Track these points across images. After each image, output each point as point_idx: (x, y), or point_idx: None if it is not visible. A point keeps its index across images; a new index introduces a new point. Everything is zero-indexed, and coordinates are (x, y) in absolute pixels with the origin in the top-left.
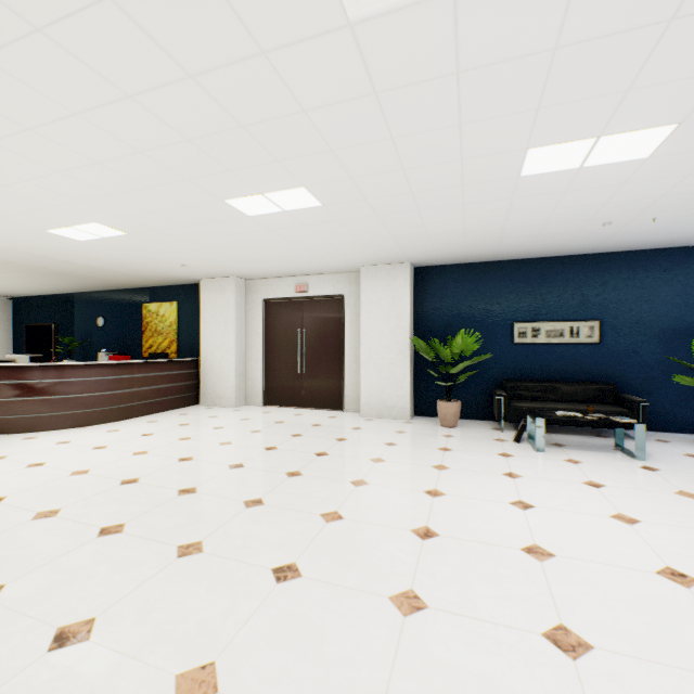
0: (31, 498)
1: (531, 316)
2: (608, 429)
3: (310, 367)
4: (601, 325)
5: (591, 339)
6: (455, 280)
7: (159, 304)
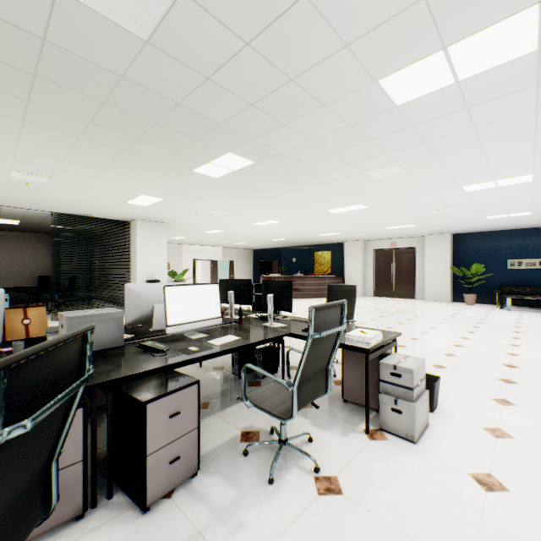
0: None
1: (517, 256)
2: None
3: (397, 279)
4: None
5: None
6: (475, 240)
7: (322, 252)
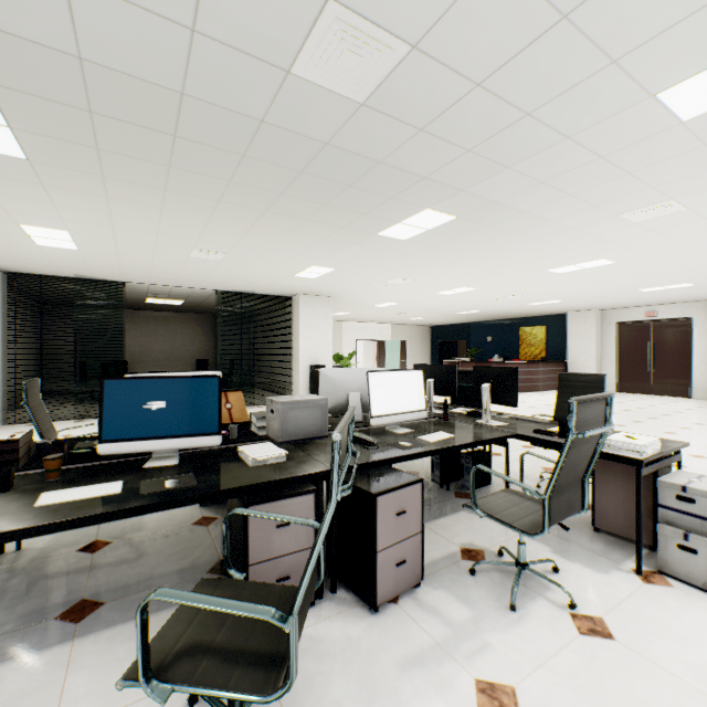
0: None
1: None
2: None
3: (658, 367)
4: None
5: None
6: None
7: (531, 327)
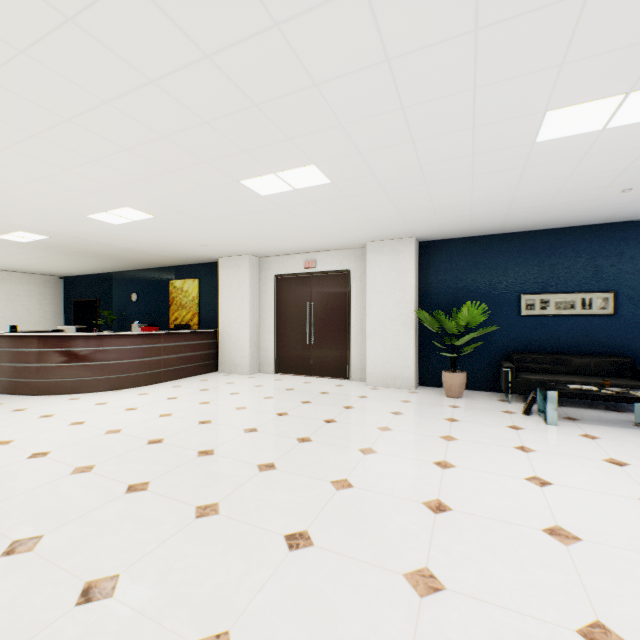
0: (71, 453)
1: (540, 287)
2: (625, 404)
3: (318, 338)
4: (616, 297)
5: (605, 311)
6: (460, 253)
7: (183, 281)
